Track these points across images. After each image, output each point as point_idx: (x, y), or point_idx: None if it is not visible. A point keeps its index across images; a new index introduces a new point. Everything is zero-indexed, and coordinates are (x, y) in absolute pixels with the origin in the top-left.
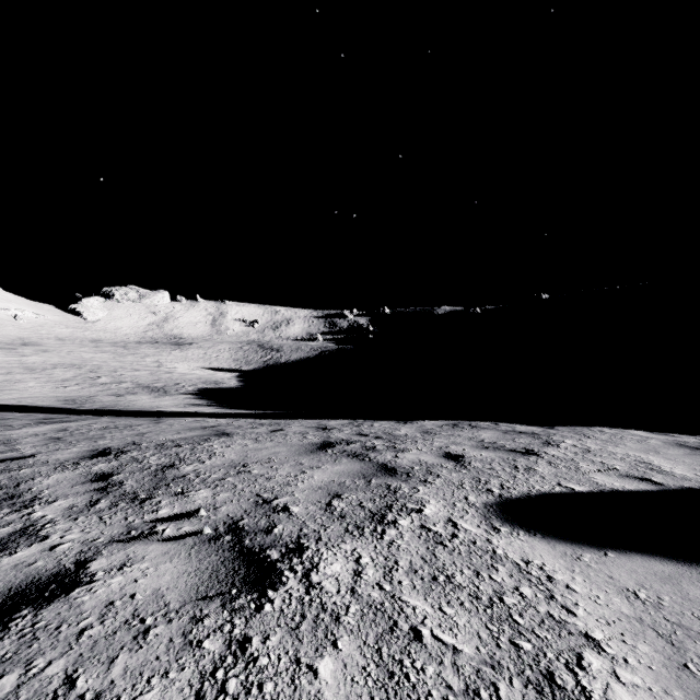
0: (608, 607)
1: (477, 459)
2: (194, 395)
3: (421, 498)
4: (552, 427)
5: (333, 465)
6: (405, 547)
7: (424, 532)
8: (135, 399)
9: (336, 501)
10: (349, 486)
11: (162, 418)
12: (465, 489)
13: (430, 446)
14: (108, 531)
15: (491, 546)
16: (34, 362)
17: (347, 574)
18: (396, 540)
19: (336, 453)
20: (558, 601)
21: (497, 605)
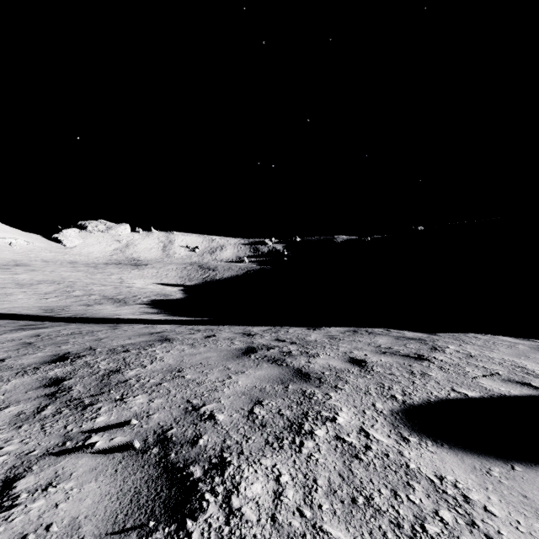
0: (532, 536)
1: (378, 364)
2: (147, 305)
3: (334, 405)
4: (434, 333)
5: (255, 370)
6: (322, 462)
7: (340, 443)
8: (101, 308)
9: (257, 408)
10: (269, 391)
11: (119, 324)
12: (372, 395)
13: (336, 351)
14: (46, 441)
15: (404, 459)
16: (23, 279)
17: (267, 497)
18: (314, 454)
19: (258, 358)
20: (480, 528)
21: (420, 535)
